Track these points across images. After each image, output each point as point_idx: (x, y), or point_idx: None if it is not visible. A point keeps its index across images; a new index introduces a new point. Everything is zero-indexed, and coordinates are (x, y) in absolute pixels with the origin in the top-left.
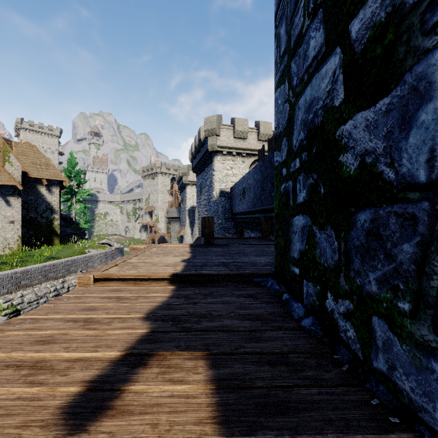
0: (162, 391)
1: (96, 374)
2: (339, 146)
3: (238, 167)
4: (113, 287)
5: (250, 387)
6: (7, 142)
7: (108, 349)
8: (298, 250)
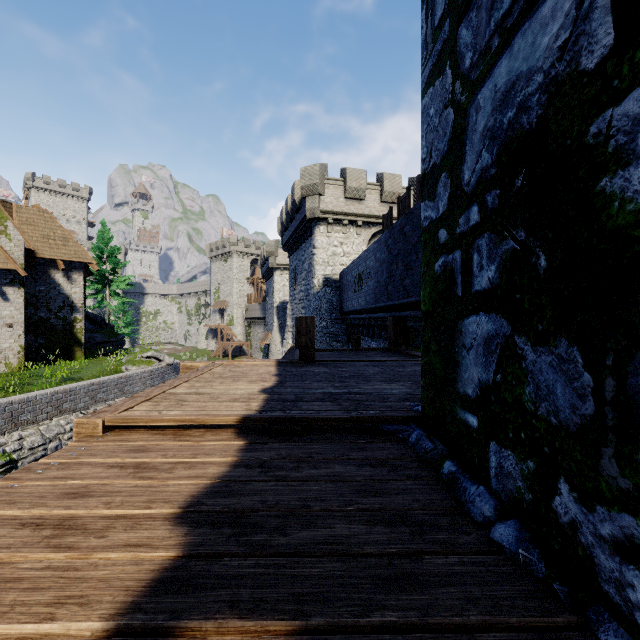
0: None
1: None
2: (596, 157)
3: (351, 242)
4: (136, 441)
5: None
6: (4, 204)
7: (79, 611)
8: (475, 382)
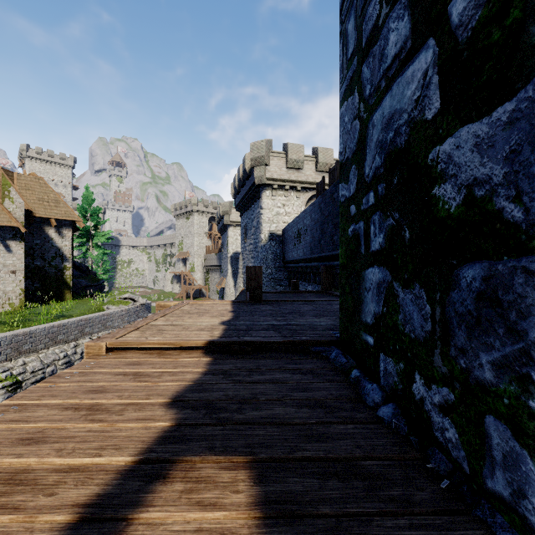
0: (186, 521)
1: (95, 492)
2: (432, 174)
3: (292, 204)
4: (132, 358)
5: (311, 515)
6: (7, 173)
7: (116, 452)
8: (372, 313)
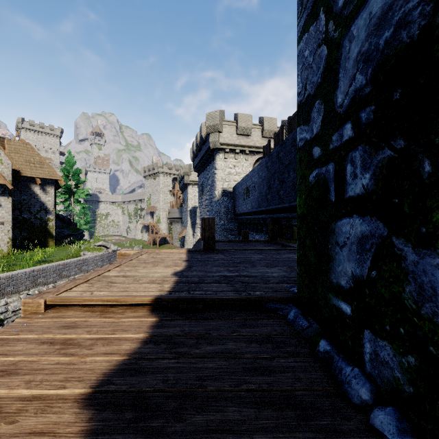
0: None
1: None
2: None
3: (241, 165)
4: (69, 318)
5: None
6: None
7: None
8: (348, 275)
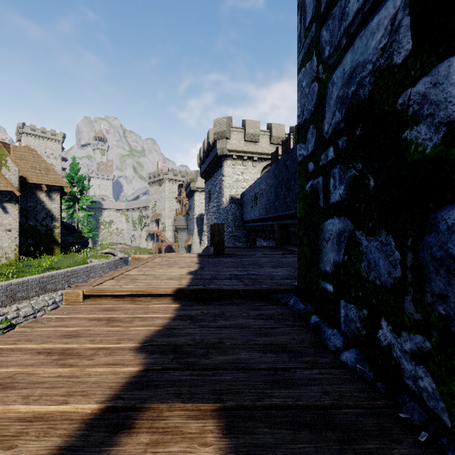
0: None
1: (56, 445)
2: (402, 118)
3: (249, 172)
4: (106, 305)
5: None
6: (4, 145)
7: (83, 399)
8: (331, 262)
